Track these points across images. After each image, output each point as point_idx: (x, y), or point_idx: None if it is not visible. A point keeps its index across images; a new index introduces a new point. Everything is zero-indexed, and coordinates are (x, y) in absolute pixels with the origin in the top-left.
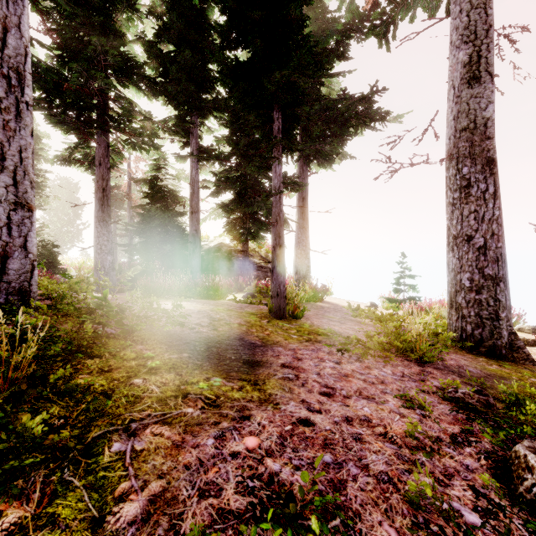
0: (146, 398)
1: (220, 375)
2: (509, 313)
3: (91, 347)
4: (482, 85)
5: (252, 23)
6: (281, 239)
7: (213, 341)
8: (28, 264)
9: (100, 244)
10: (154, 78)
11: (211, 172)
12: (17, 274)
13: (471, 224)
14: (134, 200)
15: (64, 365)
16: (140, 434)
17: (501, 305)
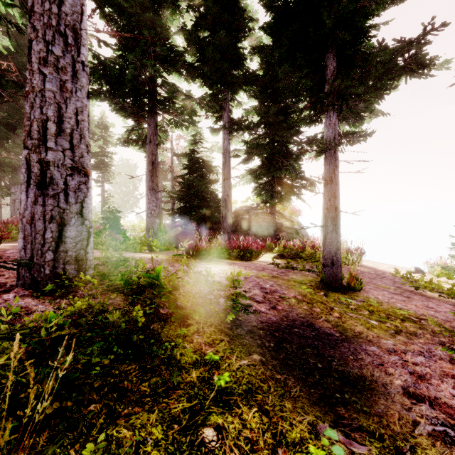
0: None
1: (324, 415)
2: None
3: (142, 346)
4: None
5: None
6: (337, 199)
7: (278, 328)
8: (84, 231)
9: (150, 210)
10: (192, 63)
11: (240, 142)
12: (73, 242)
13: None
14: (175, 172)
15: (102, 398)
16: None
17: None
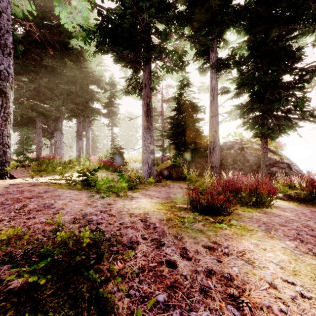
0: None
1: None
2: None
3: None
4: None
5: None
6: None
7: None
8: None
9: (145, 146)
10: (182, 12)
11: (227, 80)
12: None
13: None
14: (165, 115)
15: None
16: None
17: None
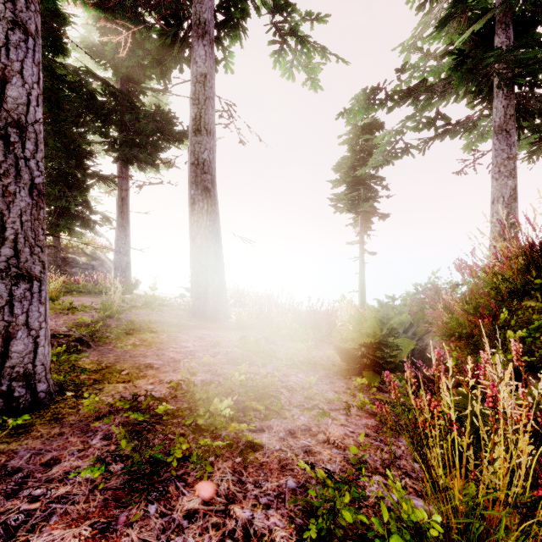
0: None
1: None
2: (220, 290)
3: None
4: (202, 136)
5: None
6: None
7: None
8: None
9: None
10: None
11: None
12: None
13: (195, 230)
14: None
15: None
16: None
17: (209, 284)
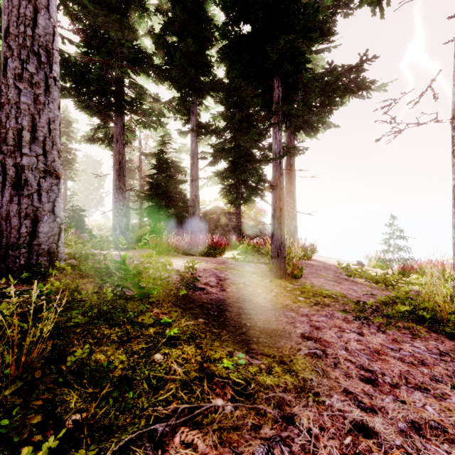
0: (169, 382)
1: (241, 348)
2: None
3: (111, 313)
4: None
5: None
6: (281, 201)
7: (224, 303)
8: (55, 227)
9: (117, 209)
10: (161, 66)
11: (208, 145)
12: (46, 236)
13: None
14: (144, 171)
15: (83, 338)
16: (168, 445)
17: None
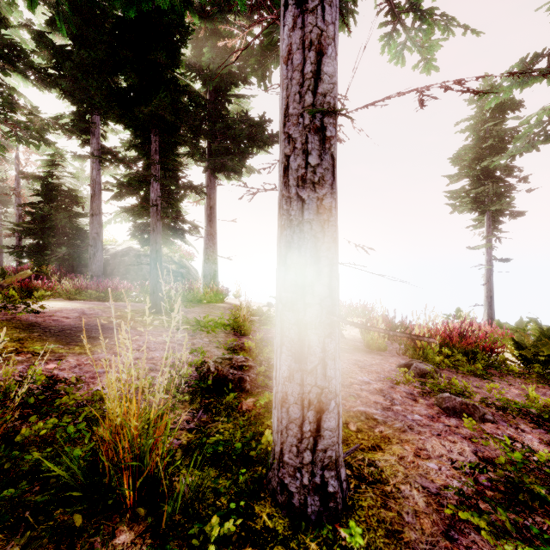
0: None
1: (60, 343)
2: None
3: None
4: None
5: (126, 59)
6: (158, 244)
7: (72, 326)
8: None
9: None
10: (46, 68)
11: (116, 175)
12: None
13: None
14: (23, 196)
15: None
16: None
17: None
